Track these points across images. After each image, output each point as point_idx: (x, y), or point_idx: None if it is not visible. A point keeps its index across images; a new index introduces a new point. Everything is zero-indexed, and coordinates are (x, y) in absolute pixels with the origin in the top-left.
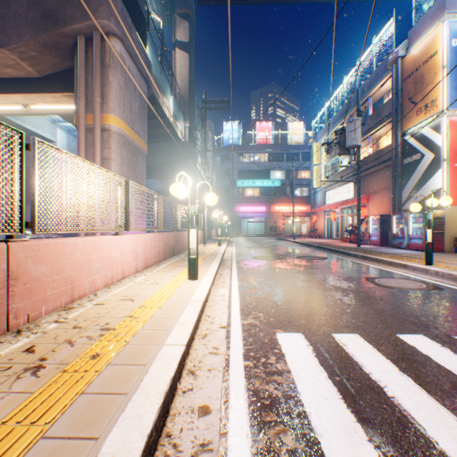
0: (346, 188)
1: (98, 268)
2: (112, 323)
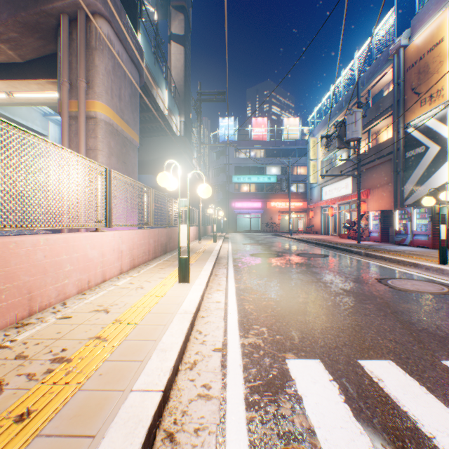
0: (344, 184)
1: (69, 271)
2: (70, 349)
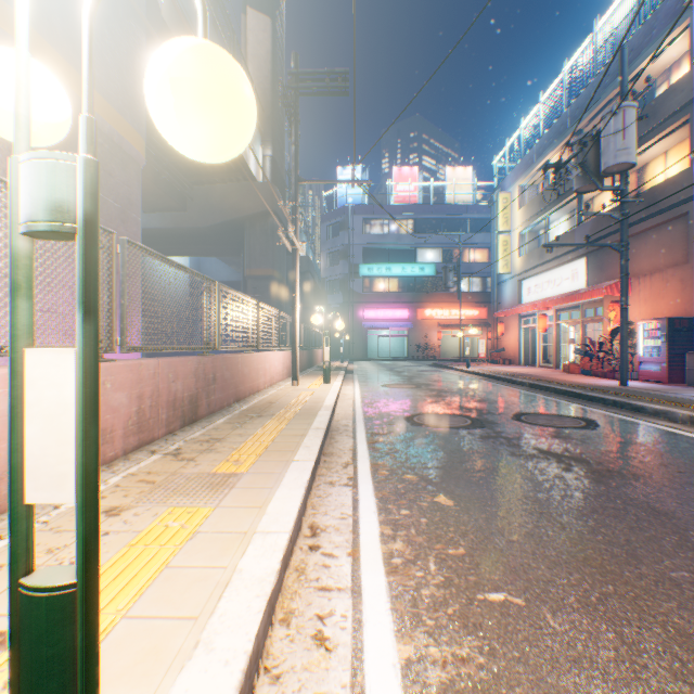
0: (569, 271)
1: None
2: None
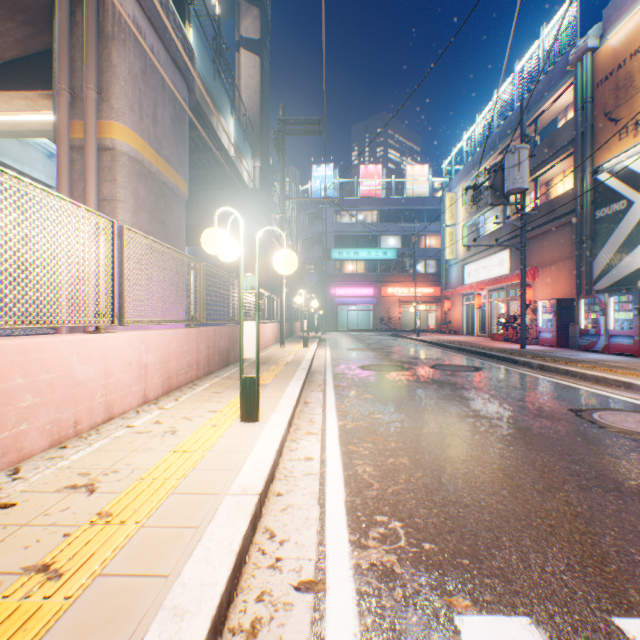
0: (497, 260)
1: (31, 407)
2: None
